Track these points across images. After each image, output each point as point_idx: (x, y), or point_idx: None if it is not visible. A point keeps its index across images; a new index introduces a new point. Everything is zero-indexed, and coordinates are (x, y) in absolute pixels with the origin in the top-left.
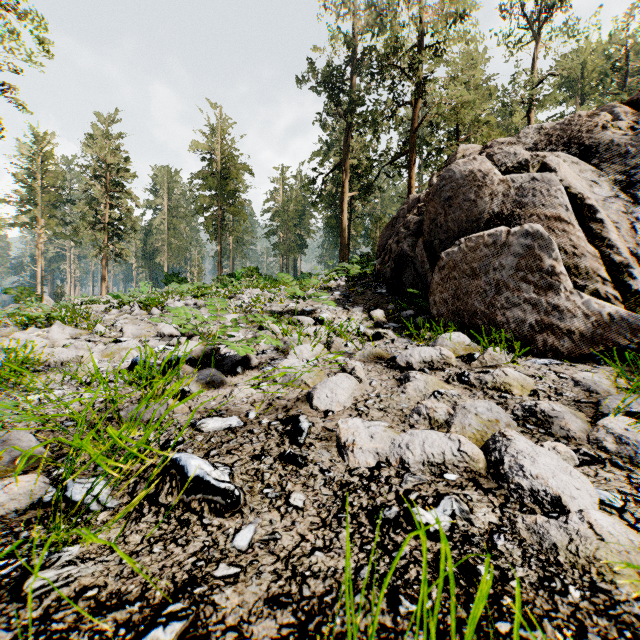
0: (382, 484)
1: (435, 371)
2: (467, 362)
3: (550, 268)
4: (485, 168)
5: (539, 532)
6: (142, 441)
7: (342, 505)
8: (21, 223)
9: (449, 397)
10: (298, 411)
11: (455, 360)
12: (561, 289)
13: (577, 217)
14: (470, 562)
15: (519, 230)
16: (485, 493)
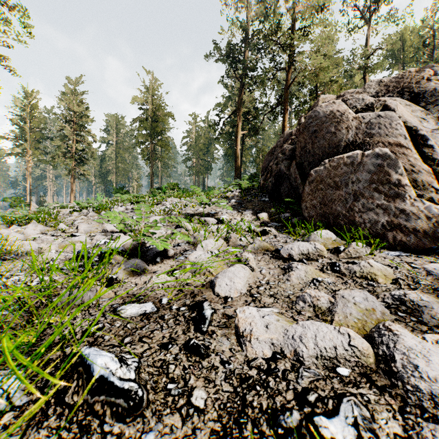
0: (279, 379)
1: (311, 261)
2: (335, 254)
3: (397, 181)
4: (342, 109)
5: None
6: (51, 340)
7: (242, 406)
8: (16, 153)
9: (326, 284)
10: (203, 297)
11: (326, 252)
12: (406, 197)
13: (412, 144)
14: None
15: (371, 153)
16: (380, 392)
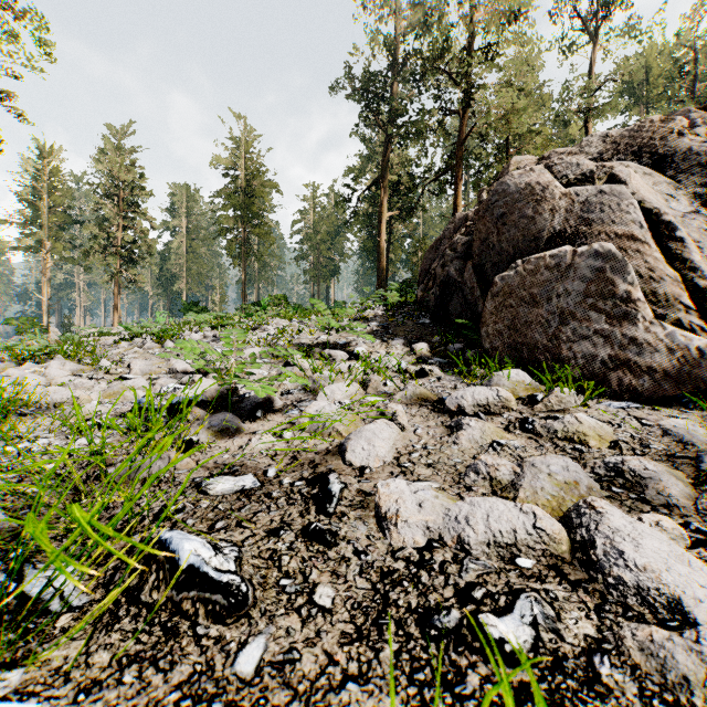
0: (435, 573)
1: (491, 416)
2: (529, 405)
3: (625, 294)
4: (544, 180)
5: (658, 655)
6: (120, 518)
7: (383, 605)
8: (25, 247)
9: (511, 449)
10: (328, 467)
11: (515, 403)
12: (638, 319)
13: (652, 235)
14: (568, 706)
15: (587, 250)
16: (573, 588)
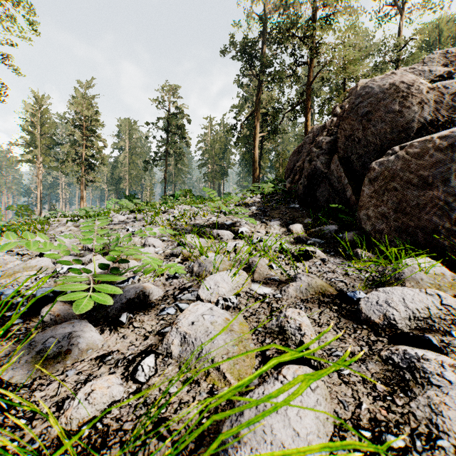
0: None
1: (434, 333)
2: None
3: None
4: (408, 79)
5: None
6: None
7: None
8: (26, 160)
9: None
10: None
11: None
12: None
13: None
14: None
15: None
16: None
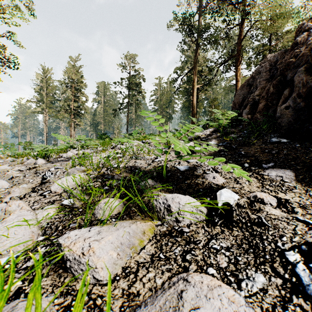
0: None
1: None
2: None
3: None
4: None
5: None
6: None
7: None
8: (37, 111)
9: None
10: None
11: None
12: None
13: None
14: None
15: None
16: None
